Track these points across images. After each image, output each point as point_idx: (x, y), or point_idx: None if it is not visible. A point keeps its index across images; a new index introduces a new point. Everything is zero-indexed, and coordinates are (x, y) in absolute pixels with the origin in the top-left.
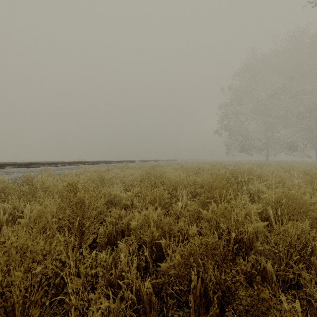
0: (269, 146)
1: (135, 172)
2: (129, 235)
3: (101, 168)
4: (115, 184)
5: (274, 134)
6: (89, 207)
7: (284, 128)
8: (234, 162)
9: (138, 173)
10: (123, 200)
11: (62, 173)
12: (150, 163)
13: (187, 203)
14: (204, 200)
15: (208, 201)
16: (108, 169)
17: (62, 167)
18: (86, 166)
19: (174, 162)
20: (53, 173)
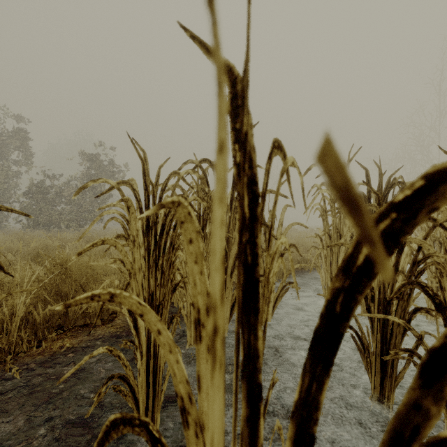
0: None
1: None
2: None
3: None
4: None
5: None
6: None
7: None
8: None
9: None
10: None
11: None
12: None
13: None
14: None
15: None
16: None
17: None
18: None
19: None
20: None
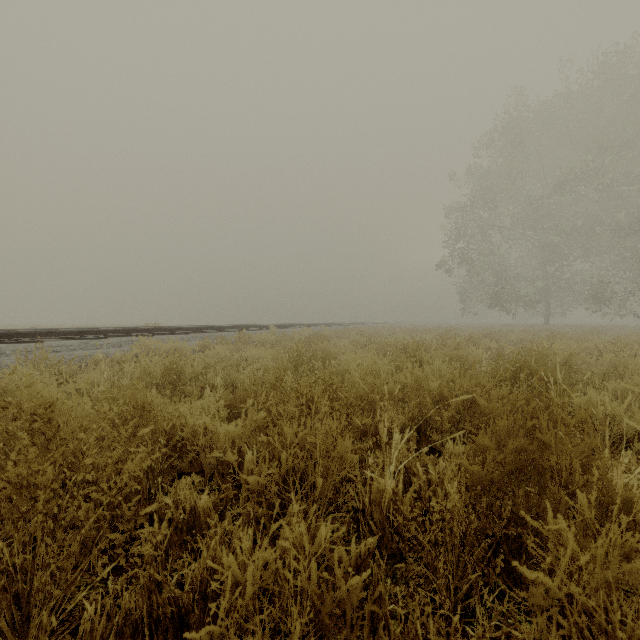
0: (551, 294)
1: (266, 353)
2: (209, 622)
3: (185, 343)
4: (208, 388)
5: (562, 271)
6: (44, 524)
7: (584, 256)
8: (480, 328)
9: (273, 355)
10: (215, 450)
11: (90, 356)
12: (301, 331)
13: (410, 464)
14: (485, 475)
15: (496, 477)
16: (205, 345)
17: (98, 341)
18: (150, 339)
19: (353, 329)
20: (61, 357)
